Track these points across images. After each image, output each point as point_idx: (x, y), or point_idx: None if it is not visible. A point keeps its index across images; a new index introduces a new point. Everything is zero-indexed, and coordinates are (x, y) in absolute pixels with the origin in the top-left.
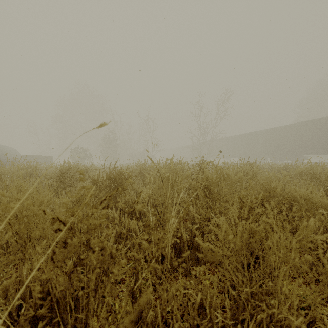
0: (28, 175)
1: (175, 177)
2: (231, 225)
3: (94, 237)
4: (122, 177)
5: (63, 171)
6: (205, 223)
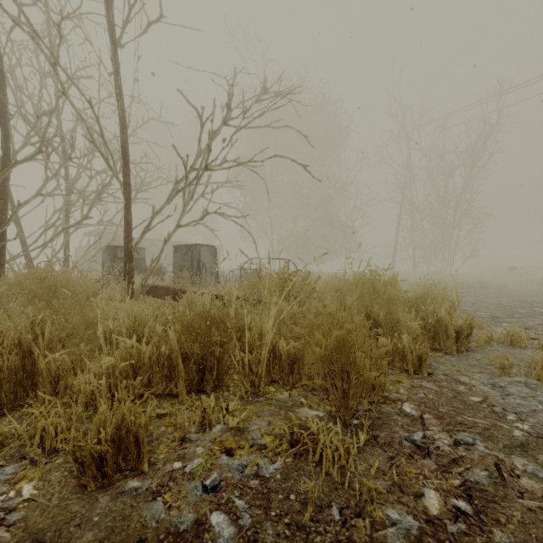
0: None
1: None
2: None
3: None
4: None
5: None
6: None
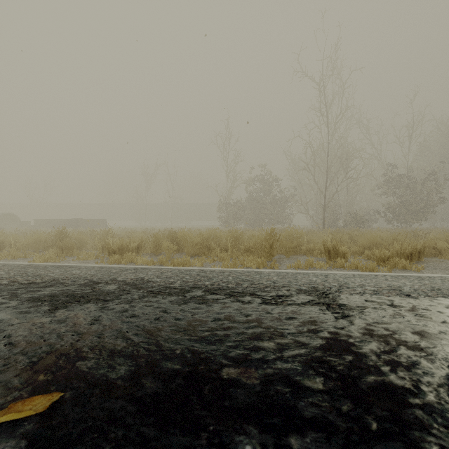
0: None
1: None
2: None
3: None
4: None
5: None
6: None
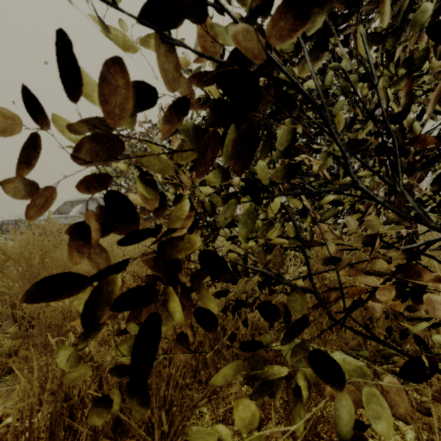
0: None
1: None
2: None
3: None
4: None
5: None
6: None
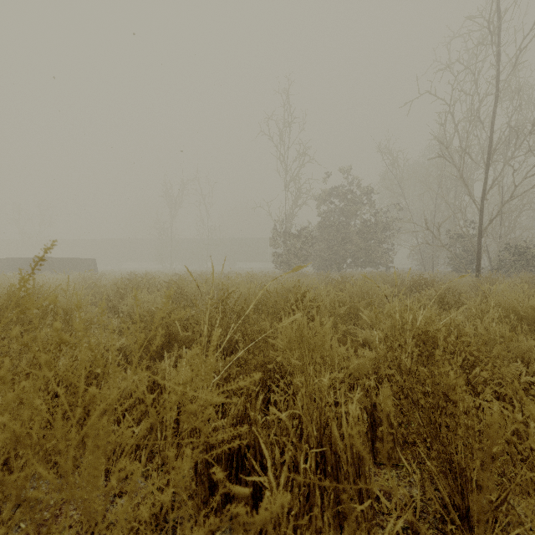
0: None
1: None
2: None
3: None
4: None
5: None
6: None
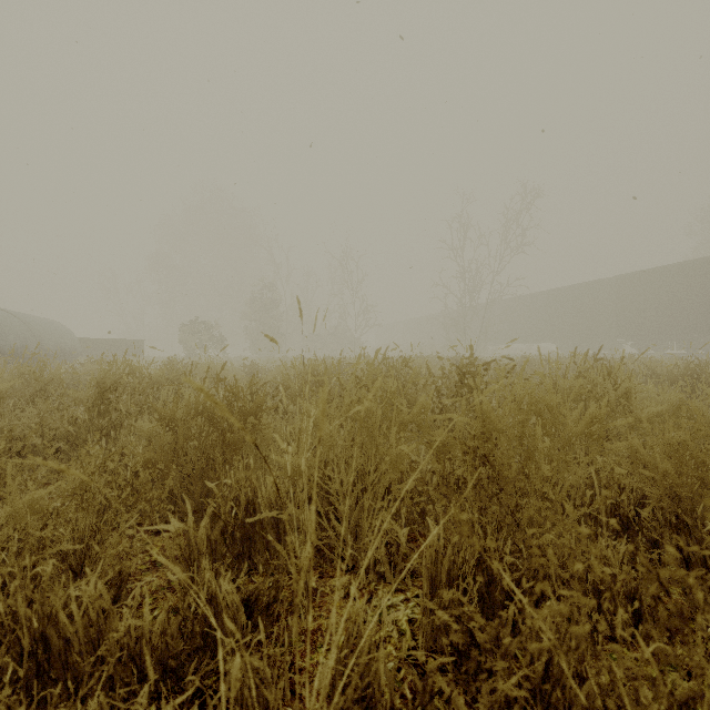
0: (33, 392)
1: (384, 413)
2: (613, 708)
3: (69, 652)
4: (237, 407)
5: (104, 385)
6: (480, 658)
